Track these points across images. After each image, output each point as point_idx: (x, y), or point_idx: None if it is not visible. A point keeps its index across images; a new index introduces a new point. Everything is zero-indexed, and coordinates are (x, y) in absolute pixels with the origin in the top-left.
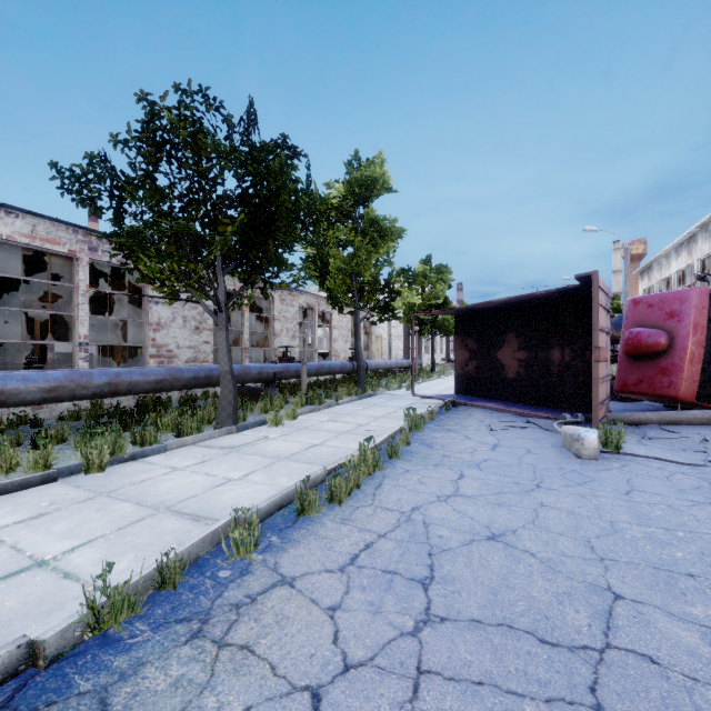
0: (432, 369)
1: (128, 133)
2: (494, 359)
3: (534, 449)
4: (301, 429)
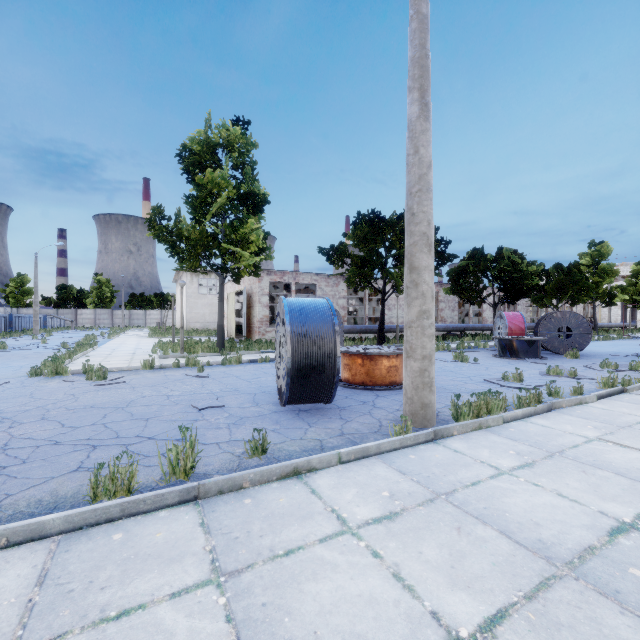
0: None
1: (552, 283)
2: None
3: None
4: None
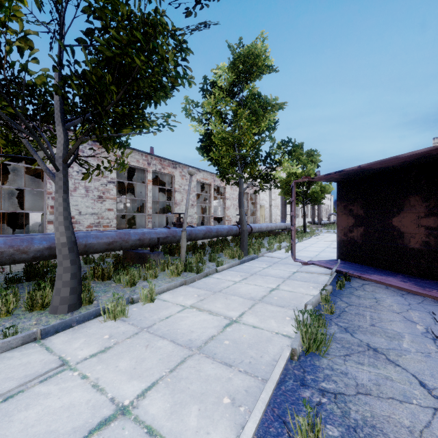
0: (304, 230)
1: None
2: (389, 226)
3: None
4: (142, 330)
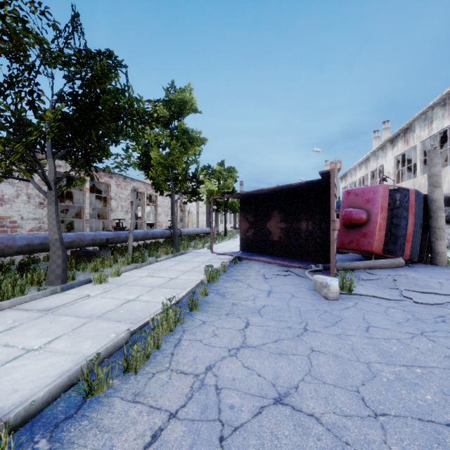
0: (225, 234)
1: None
2: (265, 228)
3: (296, 293)
4: (122, 285)
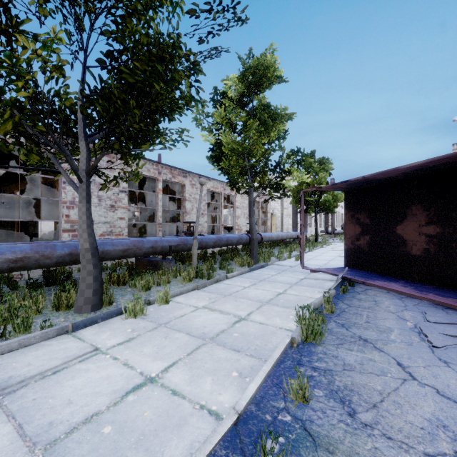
0: (316, 239)
1: None
2: (393, 234)
3: None
4: (160, 325)
